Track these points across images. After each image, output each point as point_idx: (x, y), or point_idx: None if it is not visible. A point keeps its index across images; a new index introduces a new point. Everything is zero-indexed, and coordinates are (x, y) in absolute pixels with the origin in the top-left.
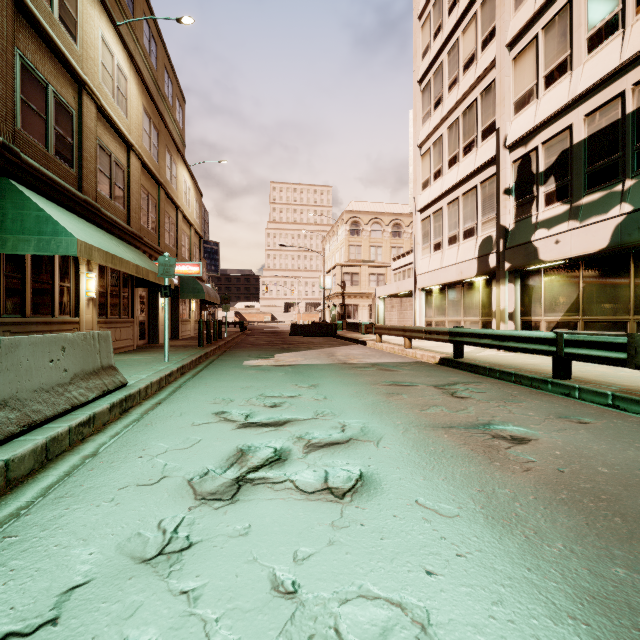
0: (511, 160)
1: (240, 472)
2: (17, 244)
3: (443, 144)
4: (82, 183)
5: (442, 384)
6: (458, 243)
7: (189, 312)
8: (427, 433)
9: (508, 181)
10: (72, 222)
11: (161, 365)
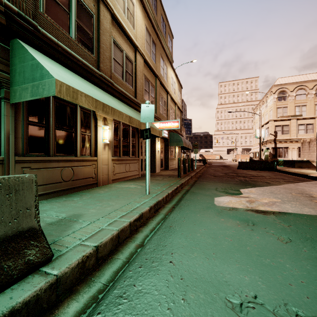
0: None
1: None
2: (21, 93)
3: None
4: (99, 64)
5: None
6: None
7: (174, 154)
8: None
9: None
10: (74, 79)
11: (139, 200)
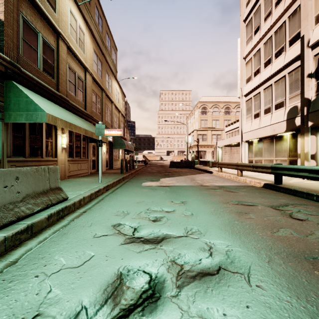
0: (313, 55)
1: (110, 317)
2: (16, 117)
3: (260, 54)
4: (59, 87)
5: (276, 205)
6: (271, 112)
7: (118, 155)
8: (294, 266)
9: (310, 69)
10: (48, 105)
11: (96, 185)
